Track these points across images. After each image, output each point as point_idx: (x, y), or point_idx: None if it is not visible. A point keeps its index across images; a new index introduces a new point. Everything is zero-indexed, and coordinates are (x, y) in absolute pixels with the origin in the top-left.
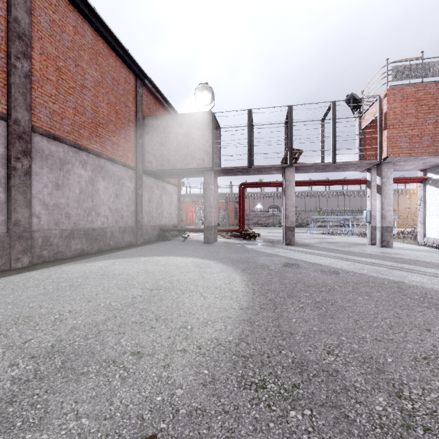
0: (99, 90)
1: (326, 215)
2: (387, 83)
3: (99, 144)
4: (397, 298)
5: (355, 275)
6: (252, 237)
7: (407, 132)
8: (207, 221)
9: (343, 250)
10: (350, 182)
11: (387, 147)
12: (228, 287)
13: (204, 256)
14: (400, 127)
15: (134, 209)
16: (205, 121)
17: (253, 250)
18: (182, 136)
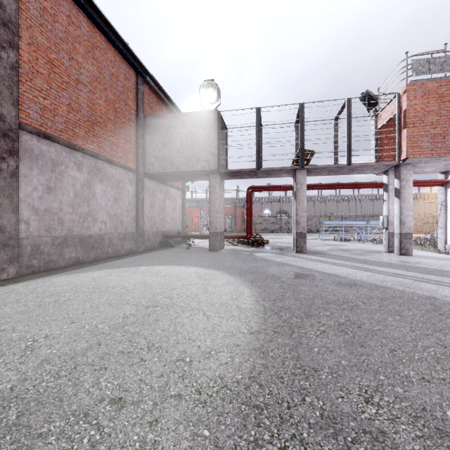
0: (96, 86)
1: (337, 220)
2: (406, 78)
3: (96, 144)
4: (434, 318)
5: (379, 288)
6: (261, 244)
7: (428, 131)
8: (213, 227)
9: (360, 258)
10: (365, 185)
11: (406, 147)
12: (235, 303)
13: (208, 266)
14: (421, 126)
15: (135, 214)
16: (210, 121)
17: (262, 258)
18: (185, 137)
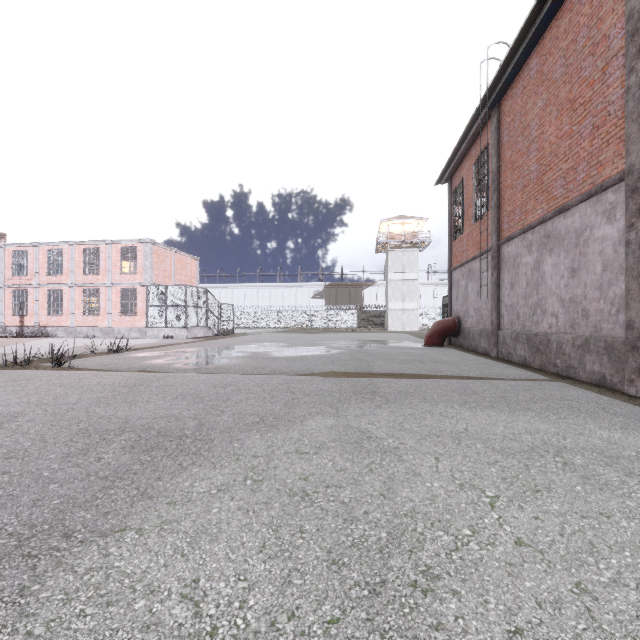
0: None
1: None
2: None
3: None
4: None
5: None
6: None
7: None
8: None
9: None
10: None
11: None
12: None
13: None
14: None
15: None
16: None
17: None
18: None
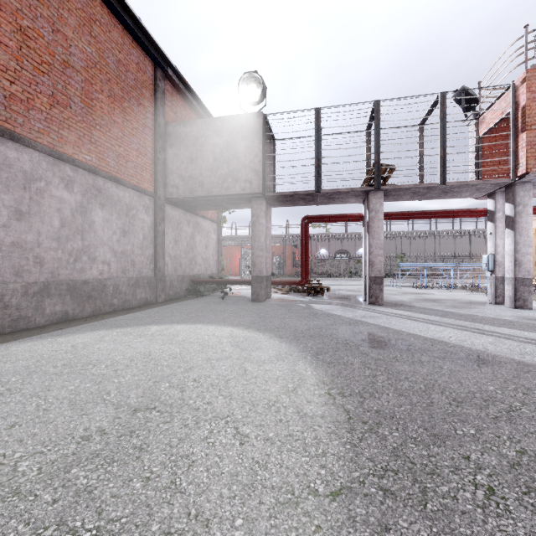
0: (94, 75)
1: (410, 262)
2: (526, 62)
3: (95, 155)
4: None
5: (526, 369)
6: (319, 292)
7: None
8: (256, 270)
9: (461, 312)
10: (461, 213)
11: (527, 157)
12: (292, 401)
13: (249, 325)
14: None
15: (153, 253)
16: (253, 127)
17: (324, 312)
18: (220, 149)
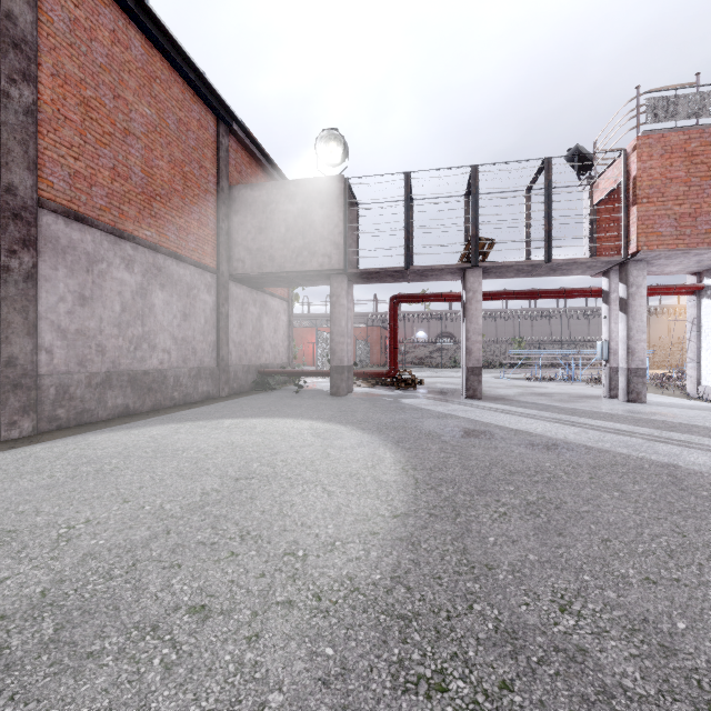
0: (154, 140)
1: (531, 348)
2: (637, 127)
3: (155, 229)
4: (671, 495)
5: (591, 452)
6: (411, 385)
7: (671, 209)
8: (336, 359)
9: (565, 406)
10: (574, 293)
11: (637, 234)
12: (371, 473)
13: (330, 418)
14: (661, 201)
15: (215, 339)
16: (333, 192)
17: (413, 406)
18: (294, 218)
